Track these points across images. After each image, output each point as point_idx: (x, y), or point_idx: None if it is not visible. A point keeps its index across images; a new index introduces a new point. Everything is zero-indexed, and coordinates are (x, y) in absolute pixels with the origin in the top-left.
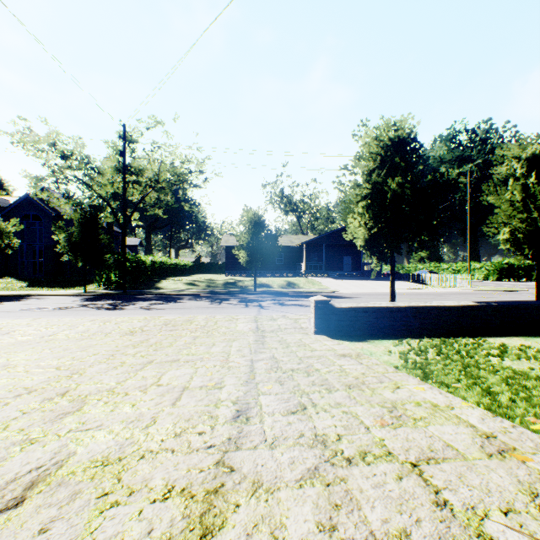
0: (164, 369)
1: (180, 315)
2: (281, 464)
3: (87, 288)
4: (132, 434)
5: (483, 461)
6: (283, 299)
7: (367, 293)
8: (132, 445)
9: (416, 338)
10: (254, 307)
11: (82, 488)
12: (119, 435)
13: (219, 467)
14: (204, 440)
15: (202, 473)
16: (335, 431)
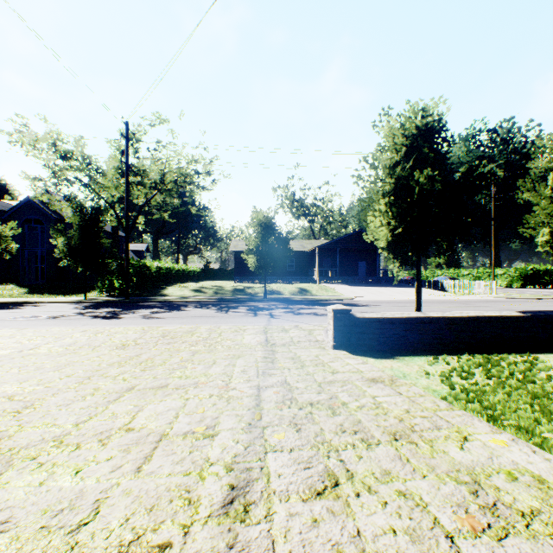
0: (144, 400)
1: (181, 326)
2: None
3: (89, 295)
4: (47, 546)
5: None
6: (295, 307)
7: (385, 300)
8: None
9: (452, 354)
10: (263, 316)
11: None
12: (22, 551)
13: None
14: None
15: None
16: (396, 547)
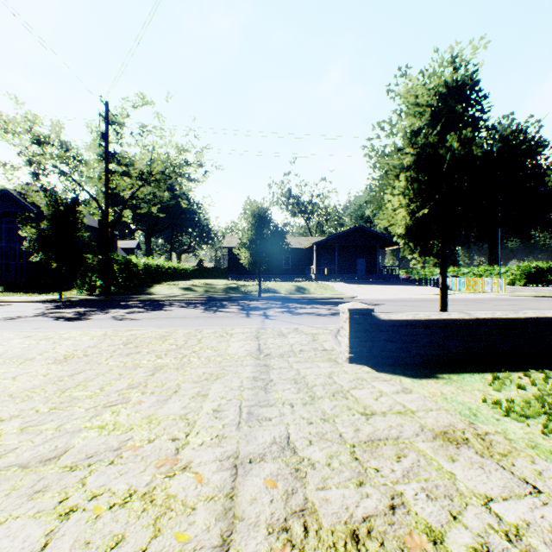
0: None
1: (155, 329)
2: None
3: (68, 294)
4: None
5: None
6: (293, 306)
7: (390, 299)
8: None
9: (513, 370)
10: (257, 317)
11: None
12: None
13: None
14: None
15: None
16: None
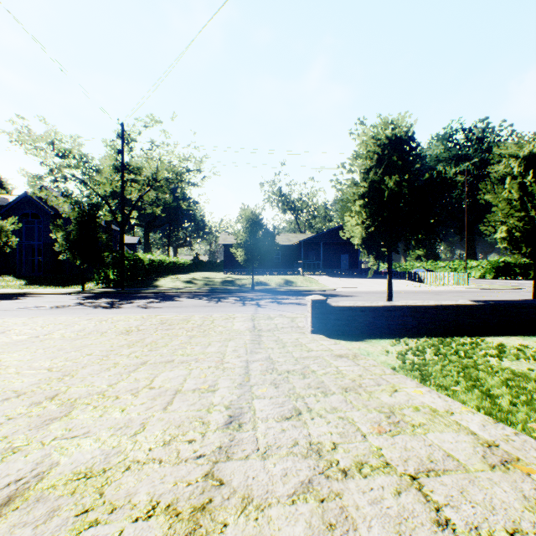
0: (157, 370)
1: (177, 314)
2: (273, 476)
3: (85, 287)
4: (120, 442)
5: (486, 473)
6: (281, 297)
7: (364, 291)
8: (119, 454)
9: (413, 338)
10: (251, 306)
11: (61, 505)
12: (105, 444)
13: (208, 480)
14: (194, 449)
15: (189, 487)
16: (330, 439)
